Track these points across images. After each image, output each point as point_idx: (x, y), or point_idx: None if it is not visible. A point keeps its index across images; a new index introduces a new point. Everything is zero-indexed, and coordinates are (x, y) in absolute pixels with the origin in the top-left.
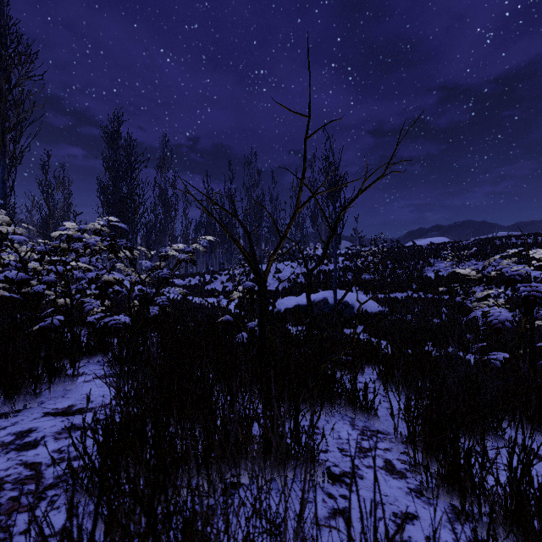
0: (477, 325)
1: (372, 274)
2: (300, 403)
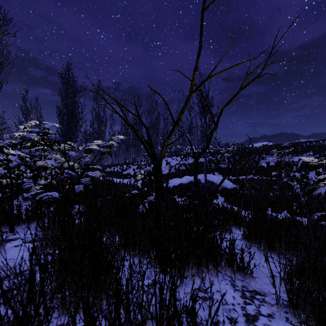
0: (299, 197)
1: (226, 164)
2: (189, 267)
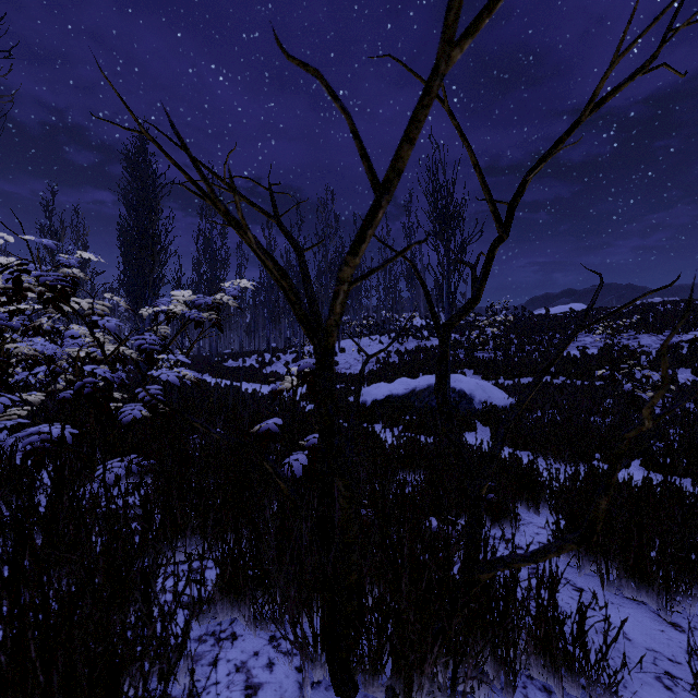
0: (664, 427)
1: (491, 352)
2: (424, 677)
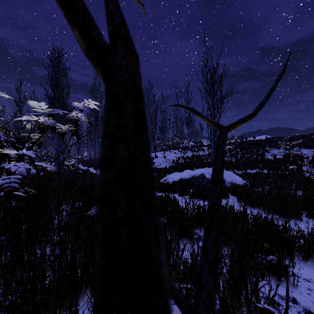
0: None
1: (228, 157)
2: None
